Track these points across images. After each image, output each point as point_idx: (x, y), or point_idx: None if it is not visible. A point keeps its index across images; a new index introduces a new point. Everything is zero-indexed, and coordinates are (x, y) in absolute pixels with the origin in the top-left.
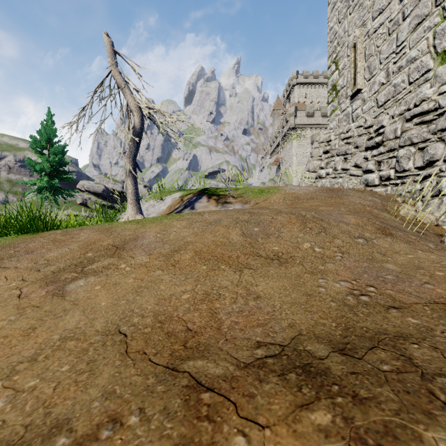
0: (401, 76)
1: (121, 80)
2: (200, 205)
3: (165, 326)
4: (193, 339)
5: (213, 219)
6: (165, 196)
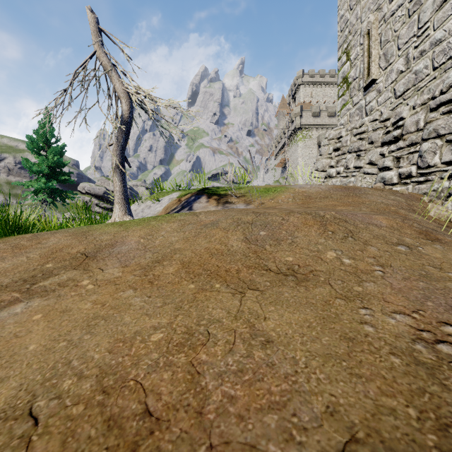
0: (423, 61)
1: (107, 62)
2: (198, 205)
3: (109, 401)
4: (149, 441)
5: (209, 221)
6: (162, 197)
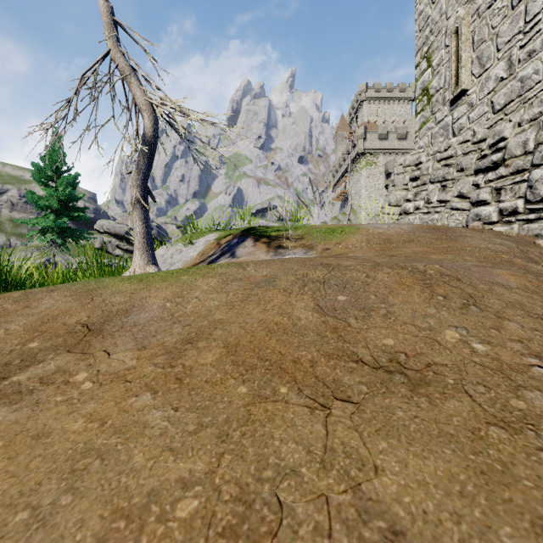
0: (532, 64)
1: (125, 64)
2: (243, 250)
3: None
4: None
5: (262, 277)
6: (196, 239)
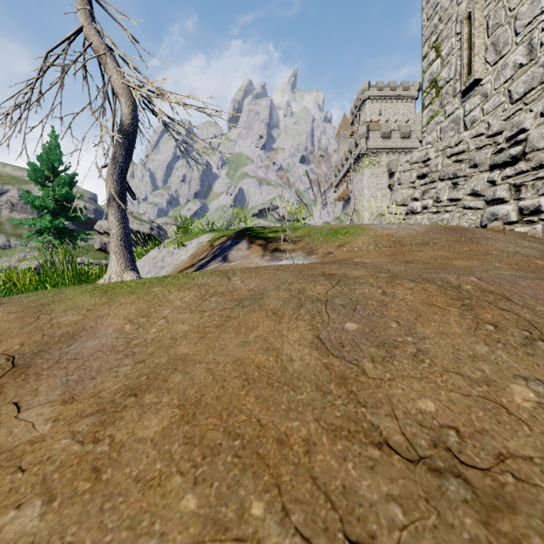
0: None
1: (99, 43)
2: (236, 254)
3: None
4: None
5: (248, 291)
6: (189, 240)
